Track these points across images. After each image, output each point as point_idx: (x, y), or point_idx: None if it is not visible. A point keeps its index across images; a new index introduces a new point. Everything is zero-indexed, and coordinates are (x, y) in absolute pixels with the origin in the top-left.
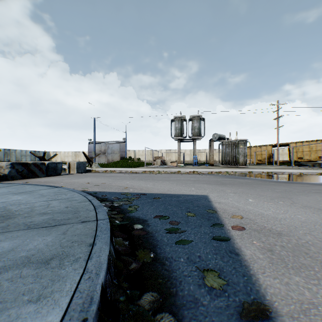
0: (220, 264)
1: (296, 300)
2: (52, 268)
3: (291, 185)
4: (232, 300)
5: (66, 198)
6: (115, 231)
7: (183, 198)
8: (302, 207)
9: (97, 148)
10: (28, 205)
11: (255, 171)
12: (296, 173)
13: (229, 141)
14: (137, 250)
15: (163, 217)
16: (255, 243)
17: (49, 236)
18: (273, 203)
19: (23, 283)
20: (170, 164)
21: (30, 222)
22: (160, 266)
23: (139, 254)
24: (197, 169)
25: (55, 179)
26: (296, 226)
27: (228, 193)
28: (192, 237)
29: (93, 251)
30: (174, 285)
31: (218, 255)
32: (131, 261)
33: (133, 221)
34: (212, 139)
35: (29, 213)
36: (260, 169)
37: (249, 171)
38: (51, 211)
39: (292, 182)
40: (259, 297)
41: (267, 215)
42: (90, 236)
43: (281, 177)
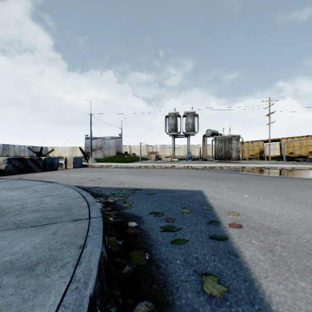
0: (218, 267)
1: (305, 311)
2: (36, 275)
3: (284, 180)
4: (234, 311)
5: (60, 194)
6: (109, 230)
7: (178, 194)
8: (298, 202)
9: (93, 144)
10: (20, 202)
11: (248, 166)
12: (288, 168)
13: (222, 137)
14: (130, 251)
15: (158, 214)
16: (254, 242)
17: (37, 236)
18: (268, 199)
19: (2, 295)
20: (165, 159)
21: (20, 220)
22: (155, 270)
23: (133, 255)
24: (191, 164)
25: (51, 174)
26: (294, 223)
27: (222, 189)
28: (188, 235)
29: (83, 255)
30: (171, 291)
31: (216, 256)
32: (124, 264)
33: (127, 218)
34: (206, 134)
35: (21, 210)
36: (252, 164)
37: (242, 166)
38: (43, 208)
39: (285, 177)
40: (264, 306)
41: (264, 211)
42: (81, 236)
43: (274, 172)
